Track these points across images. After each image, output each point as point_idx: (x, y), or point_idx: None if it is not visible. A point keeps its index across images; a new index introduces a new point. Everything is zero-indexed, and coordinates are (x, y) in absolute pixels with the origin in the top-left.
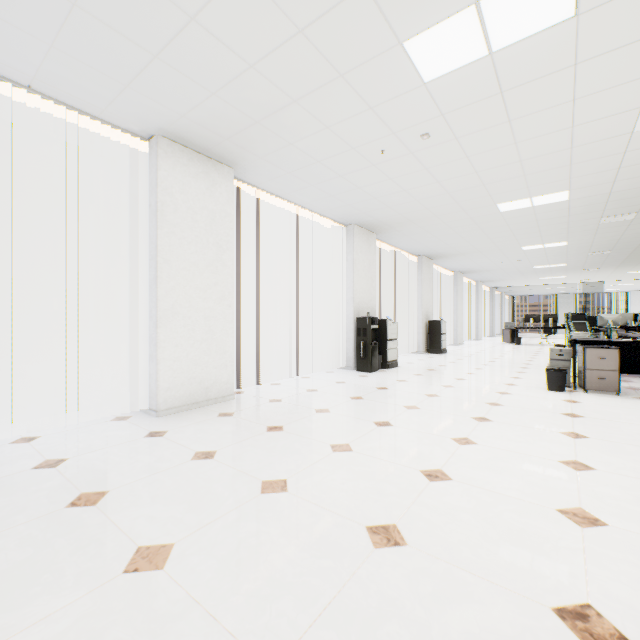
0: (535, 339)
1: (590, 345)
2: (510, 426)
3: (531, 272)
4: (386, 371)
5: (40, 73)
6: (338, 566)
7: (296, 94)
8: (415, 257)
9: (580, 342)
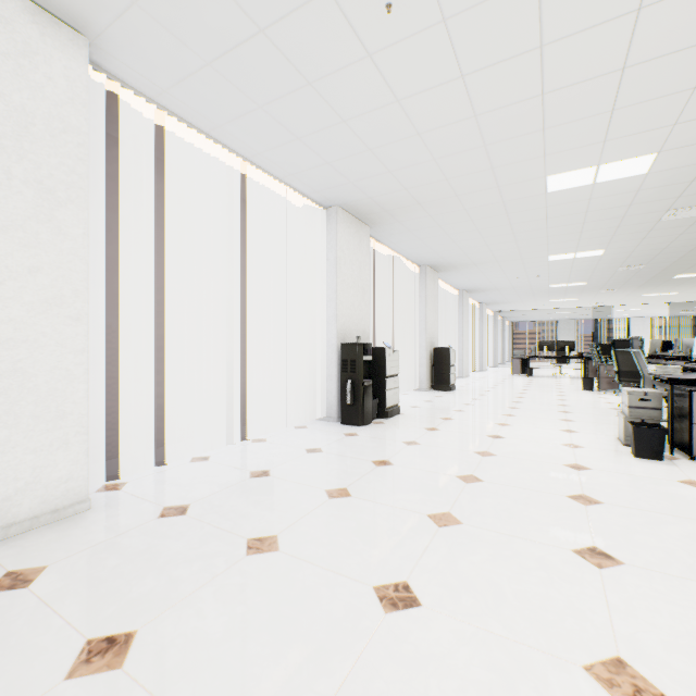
0: (542, 369)
1: (691, 386)
2: (673, 583)
3: (544, 292)
4: (384, 423)
5: None
6: None
7: None
8: (417, 267)
9: (680, 382)
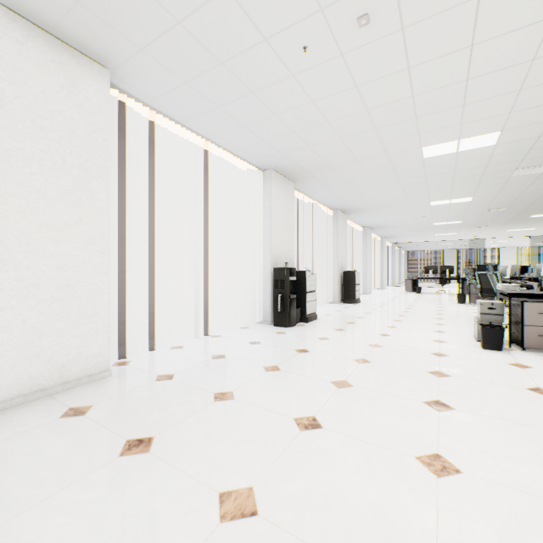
0: (430, 288)
1: (524, 298)
2: (483, 419)
3: (430, 229)
4: (305, 325)
5: None
6: None
7: None
8: (331, 211)
9: (515, 295)
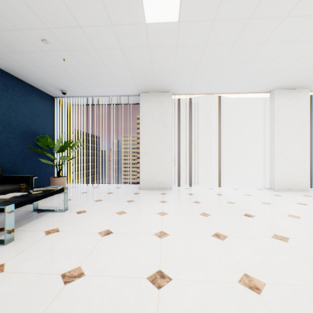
0: None
1: None
2: None
3: None
4: None
5: (241, 89)
6: None
7: None
8: None
9: None
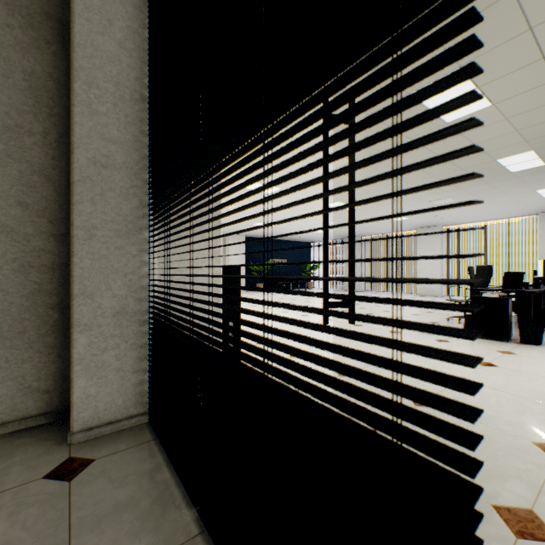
0: None
1: None
2: None
3: None
4: None
5: (394, 231)
6: None
7: (408, 223)
8: None
9: None
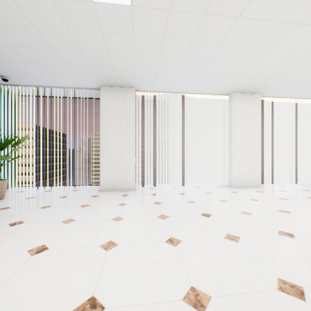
0: None
1: None
2: None
3: None
4: None
5: (203, 89)
6: (310, 229)
7: (294, 64)
8: None
9: None
